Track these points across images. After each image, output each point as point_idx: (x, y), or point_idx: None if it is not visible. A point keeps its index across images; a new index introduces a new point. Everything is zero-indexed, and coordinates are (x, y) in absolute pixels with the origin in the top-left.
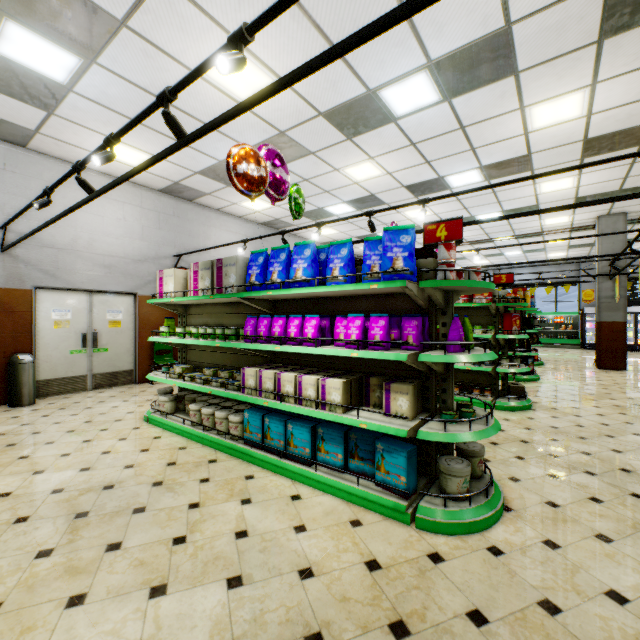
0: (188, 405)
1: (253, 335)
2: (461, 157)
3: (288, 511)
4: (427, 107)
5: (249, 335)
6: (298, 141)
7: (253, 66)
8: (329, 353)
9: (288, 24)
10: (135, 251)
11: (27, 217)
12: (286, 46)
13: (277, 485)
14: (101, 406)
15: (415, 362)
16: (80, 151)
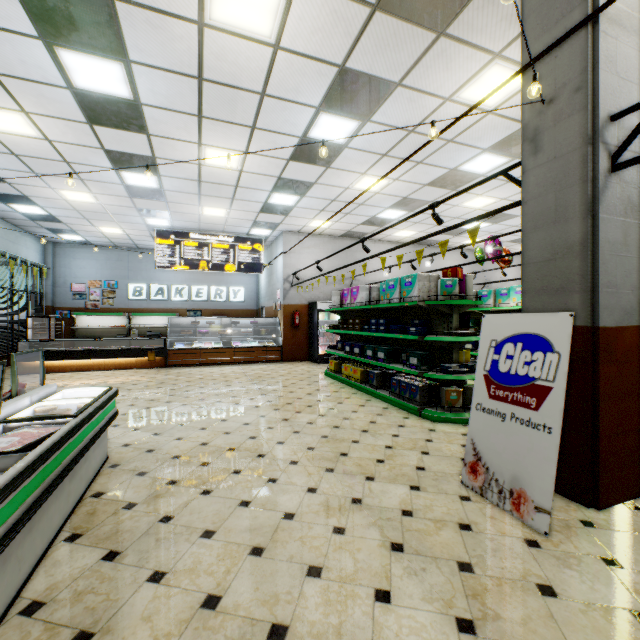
0: None
1: None
2: None
3: None
4: None
5: None
6: None
7: None
8: None
9: None
10: None
11: None
12: None
13: None
14: None
15: None
16: (452, 243)
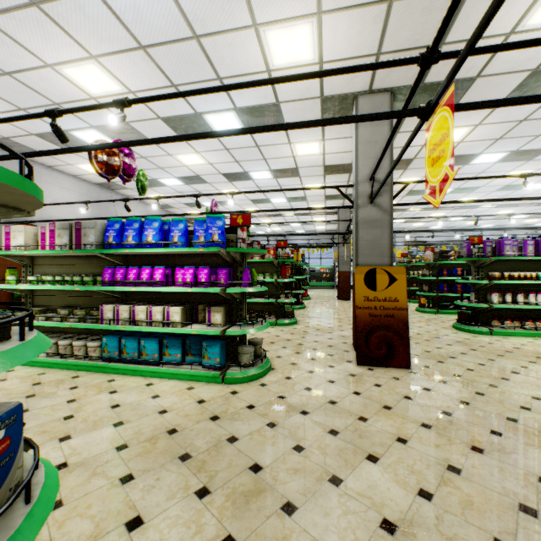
0: None
1: (112, 280)
2: (258, 162)
3: (146, 391)
4: None
5: (108, 280)
6: (140, 130)
7: (107, 77)
8: (172, 290)
9: (139, 62)
10: None
11: None
12: (136, 73)
13: (134, 381)
14: None
15: (225, 293)
16: None
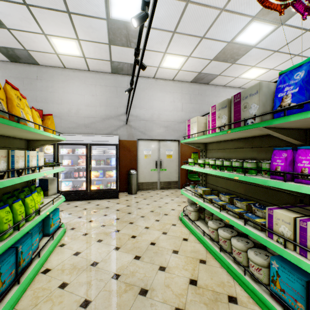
0: (206, 217)
1: (288, 172)
2: None
3: None
4: None
5: (281, 171)
6: None
7: None
8: None
9: None
10: (178, 117)
11: (134, 107)
12: None
13: None
14: (160, 201)
15: None
16: (153, 69)
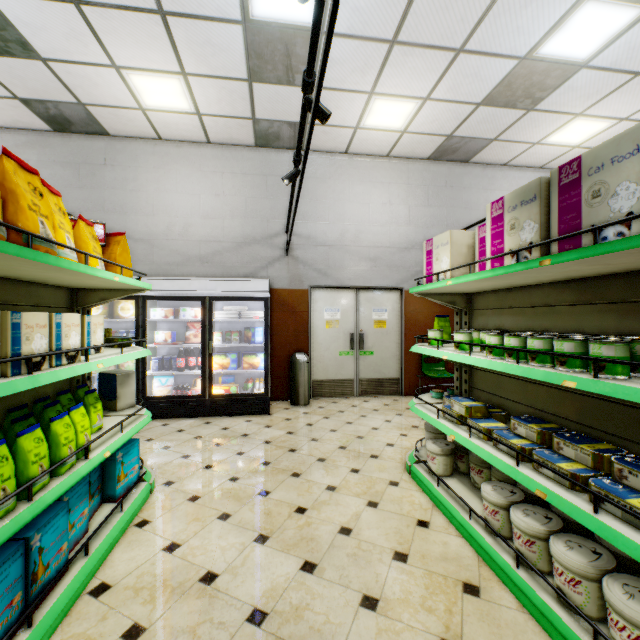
0: (474, 471)
1: None
2: None
3: None
4: None
5: None
6: None
7: None
8: None
9: None
10: (400, 238)
11: (304, 218)
12: None
13: None
14: (361, 423)
15: None
16: (344, 132)
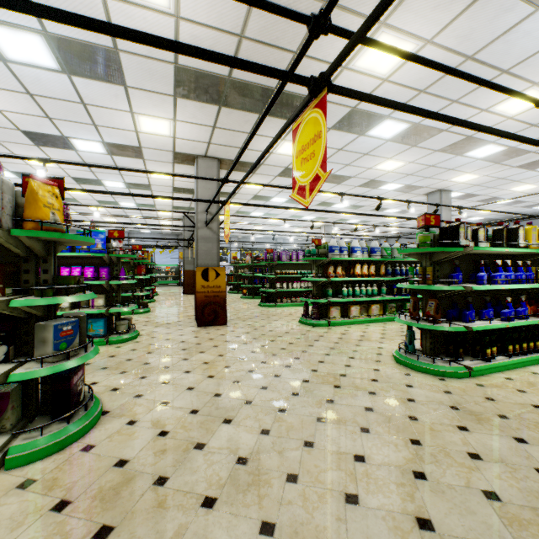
0: None
1: None
2: (114, 175)
3: None
4: (98, 153)
5: None
6: None
7: None
8: None
9: (21, 99)
10: None
11: None
12: (13, 102)
13: None
14: None
15: (107, 285)
16: None
